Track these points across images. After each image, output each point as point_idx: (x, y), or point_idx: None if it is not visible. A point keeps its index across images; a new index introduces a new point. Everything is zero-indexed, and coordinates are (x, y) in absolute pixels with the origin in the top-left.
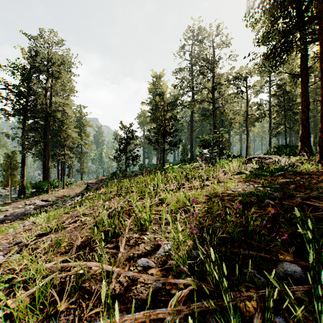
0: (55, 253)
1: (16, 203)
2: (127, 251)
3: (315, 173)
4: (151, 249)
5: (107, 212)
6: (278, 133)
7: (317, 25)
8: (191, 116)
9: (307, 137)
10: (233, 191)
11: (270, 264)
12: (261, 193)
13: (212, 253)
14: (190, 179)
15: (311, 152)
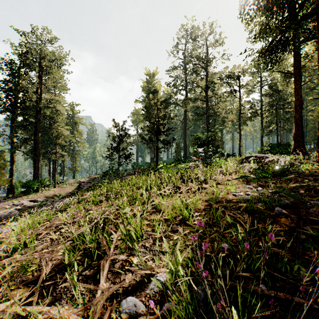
0: (18, 282)
1: (4, 203)
2: (110, 282)
3: (318, 174)
4: (141, 280)
5: (88, 226)
6: (270, 132)
7: (313, 22)
8: (184, 114)
9: (300, 136)
10: (235, 195)
11: (313, 318)
12: (269, 199)
13: (236, 318)
14: (185, 181)
15: (304, 150)
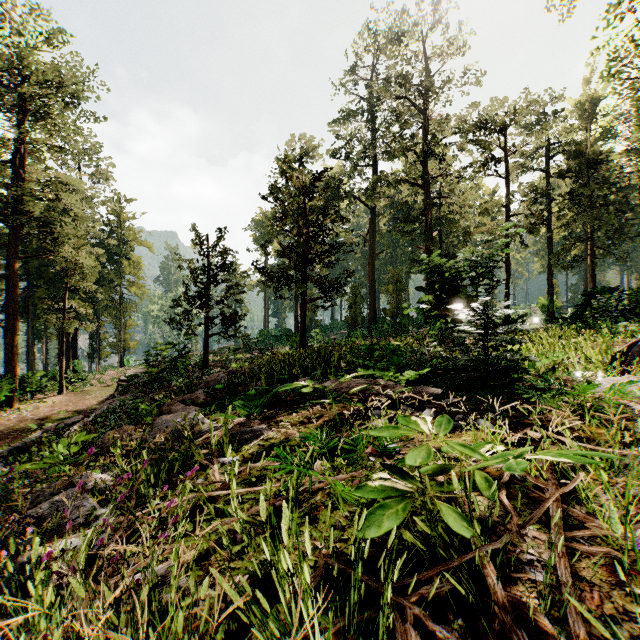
0: None
1: None
2: None
3: None
4: None
5: None
6: (574, 260)
7: None
8: (370, 221)
9: None
10: None
11: None
12: None
13: None
14: None
15: None
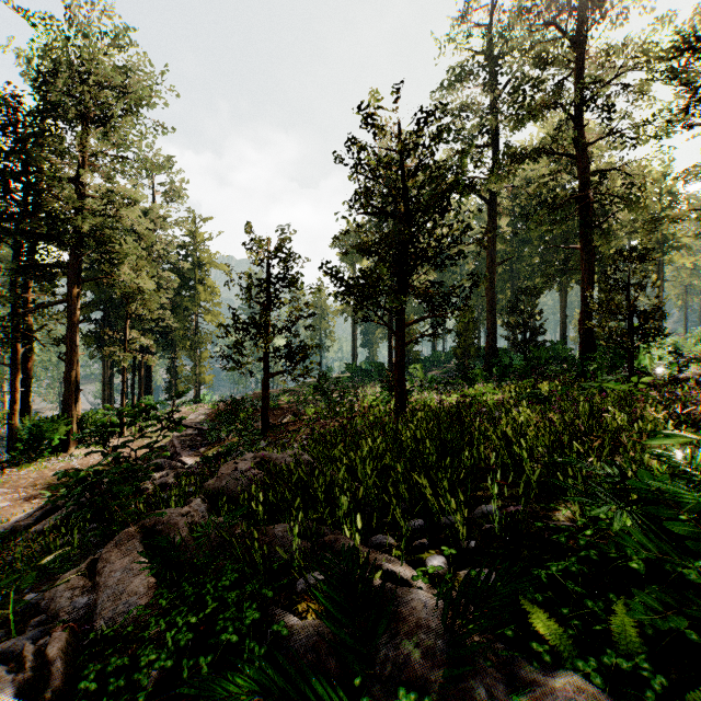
0: None
1: None
2: None
3: None
4: None
5: None
6: None
7: None
8: (488, 221)
9: None
10: None
11: None
12: None
13: None
14: None
15: None
